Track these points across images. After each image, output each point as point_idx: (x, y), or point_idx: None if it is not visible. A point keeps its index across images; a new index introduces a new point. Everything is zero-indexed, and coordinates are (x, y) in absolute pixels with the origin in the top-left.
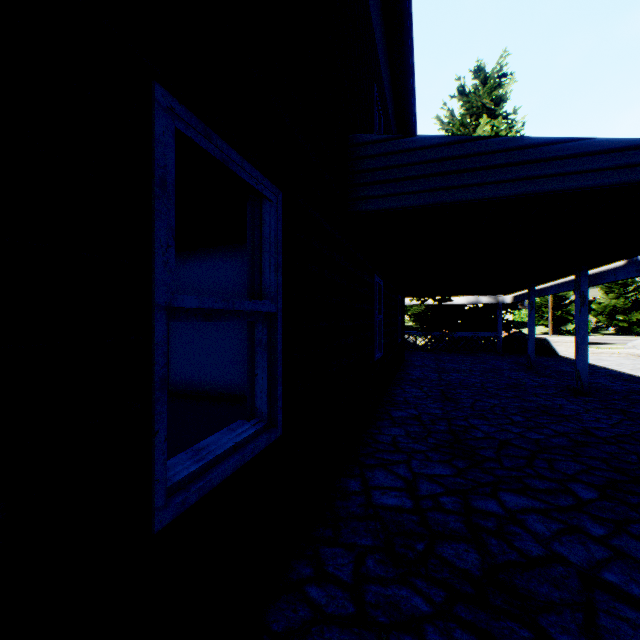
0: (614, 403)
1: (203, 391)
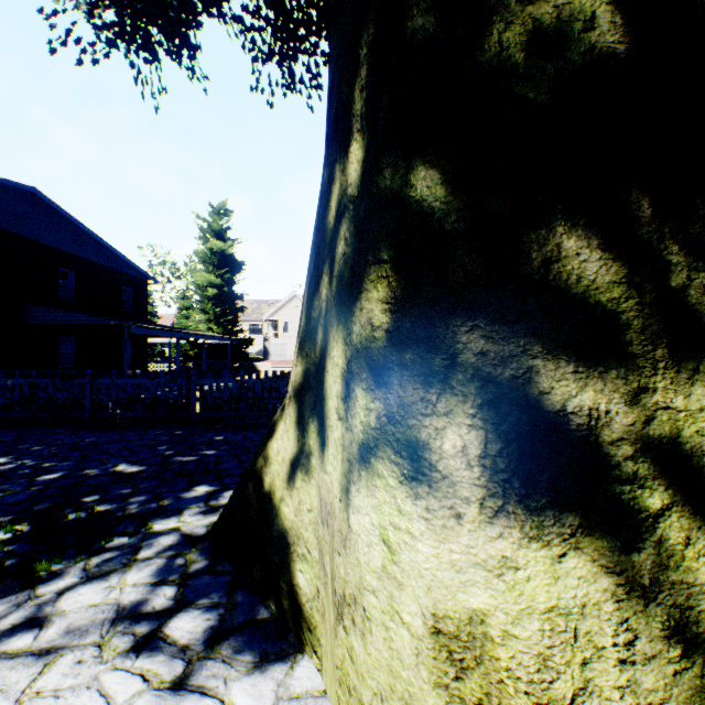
0: None
1: None
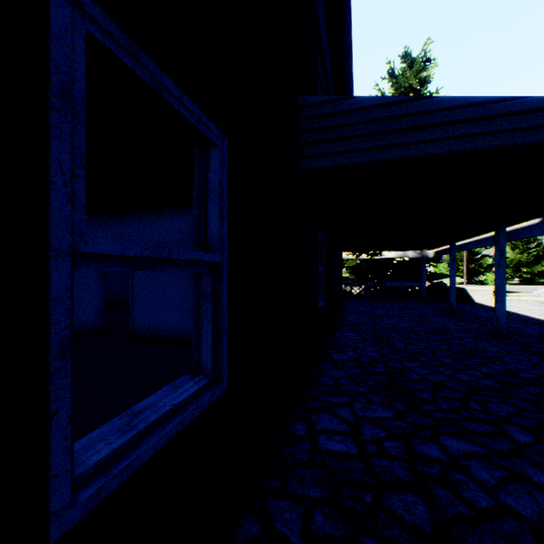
0: (530, 346)
1: (163, 336)
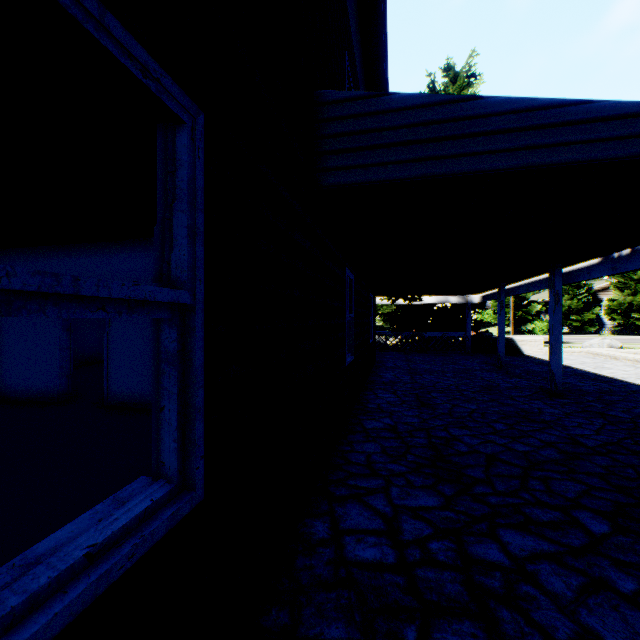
0: (590, 405)
1: (147, 402)
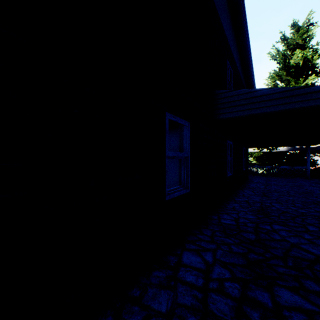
0: None
1: None
